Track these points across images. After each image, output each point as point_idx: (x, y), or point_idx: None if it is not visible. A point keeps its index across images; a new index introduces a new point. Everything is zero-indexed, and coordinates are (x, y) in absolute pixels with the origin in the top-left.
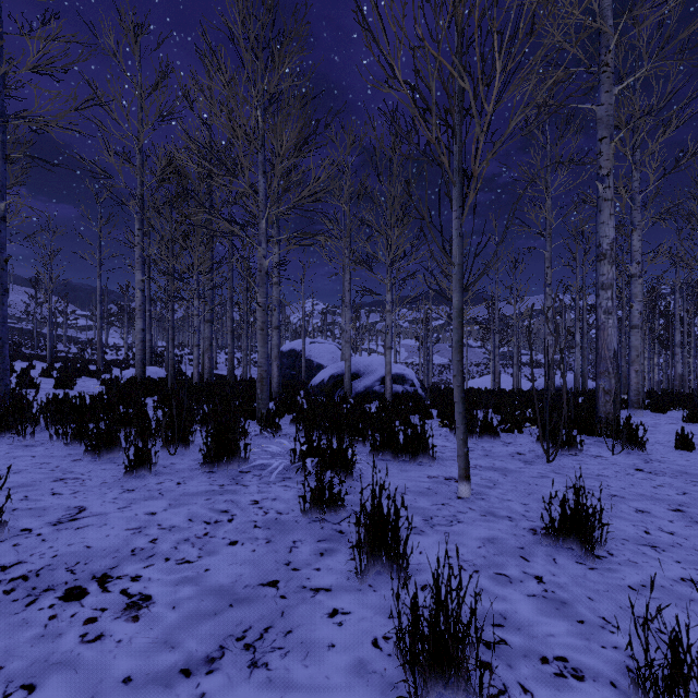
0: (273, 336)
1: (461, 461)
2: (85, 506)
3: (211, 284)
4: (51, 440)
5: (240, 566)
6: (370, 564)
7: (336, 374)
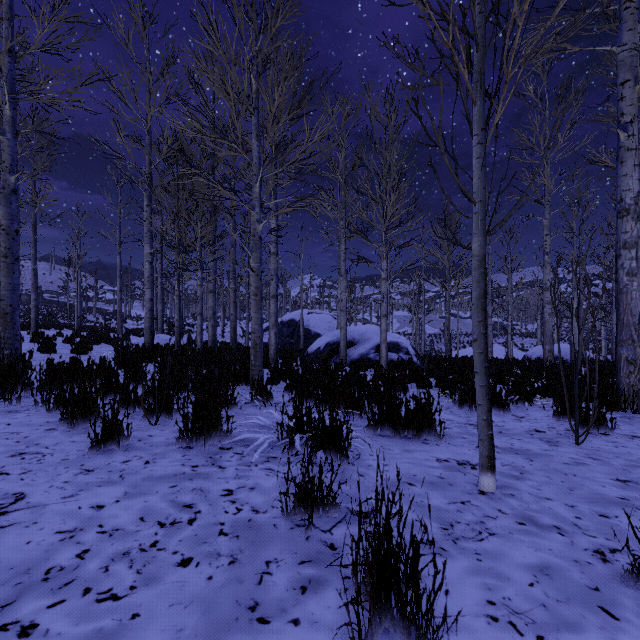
0: (270, 305)
1: (484, 447)
2: (26, 493)
3: (214, 256)
4: (36, 405)
5: (184, 610)
6: (374, 624)
7: (332, 342)
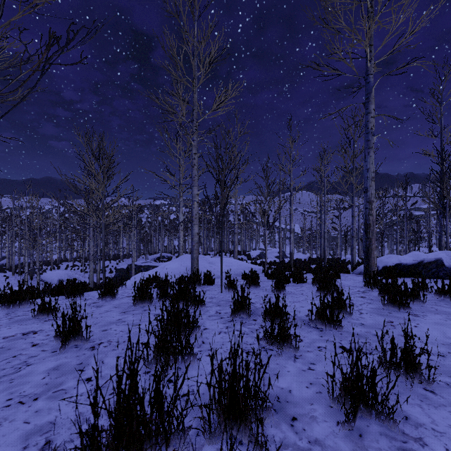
0: None
1: None
2: None
3: None
4: None
5: None
6: None
7: None
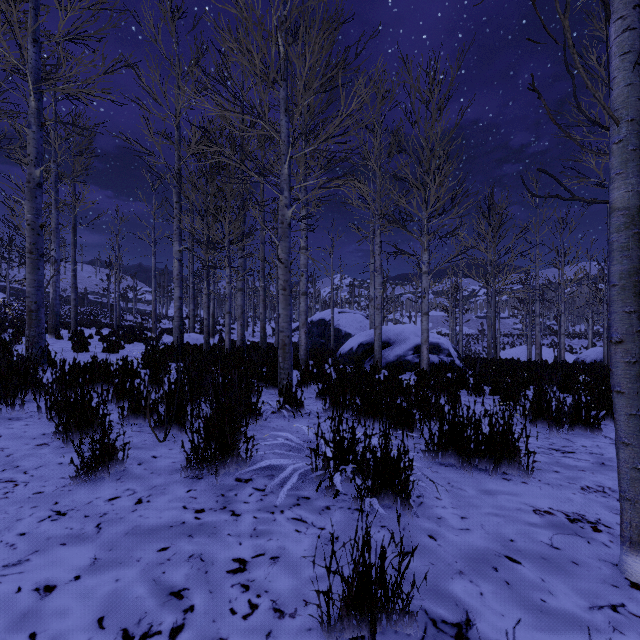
0: (300, 302)
1: (637, 511)
2: None
3: (242, 253)
4: (39, 412)
5: None
6: None
7: (365, 342)
